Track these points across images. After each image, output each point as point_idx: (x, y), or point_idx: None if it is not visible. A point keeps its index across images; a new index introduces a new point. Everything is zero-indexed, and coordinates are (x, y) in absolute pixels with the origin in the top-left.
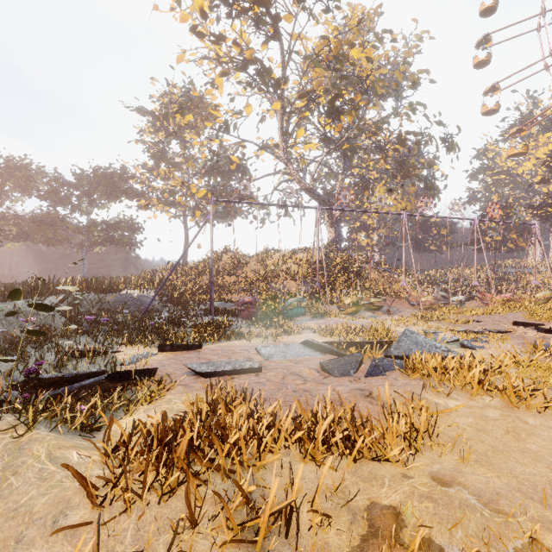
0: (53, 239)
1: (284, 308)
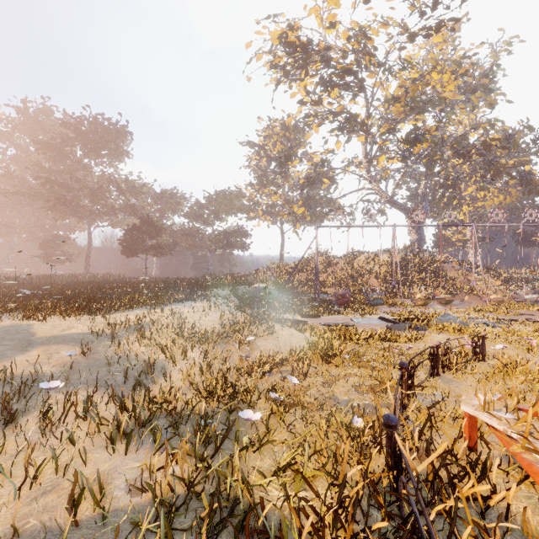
0: (192, 246)
1: (367, 299)
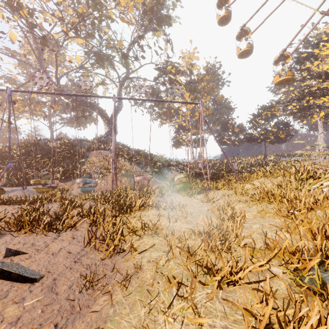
0: None
1: None
